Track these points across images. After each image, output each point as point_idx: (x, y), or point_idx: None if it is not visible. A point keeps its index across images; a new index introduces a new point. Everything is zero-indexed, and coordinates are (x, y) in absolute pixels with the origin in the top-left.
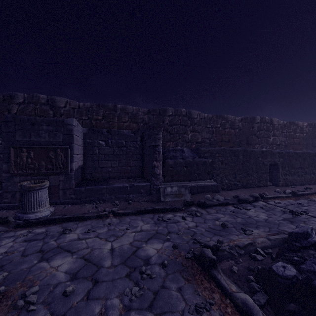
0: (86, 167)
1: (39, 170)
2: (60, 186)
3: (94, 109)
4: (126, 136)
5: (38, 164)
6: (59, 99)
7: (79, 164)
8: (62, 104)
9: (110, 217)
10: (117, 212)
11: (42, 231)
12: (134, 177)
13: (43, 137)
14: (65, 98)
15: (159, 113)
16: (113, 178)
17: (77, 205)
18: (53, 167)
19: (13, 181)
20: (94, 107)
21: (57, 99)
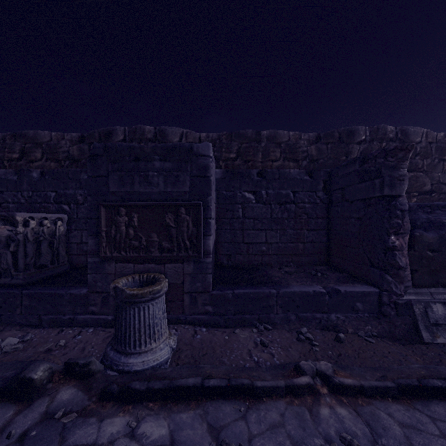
0: (220, 243)
1: (148, 252)
2: (186, 285)
3: (222, 142)
4: (294, 181)
5: (145, 240)
6: (171, 131)
7: (213, 237)
8: (175, 139)
9: (326, 400)
10: (341, 383)
11: (160, 439)
12: (309, 264)
13: (155, 183)
14: (180, 129)
15: (338, 140)
16: (270, 265)
17: (219, 329)
18: (172, 245)
19: (104, 273)
20: (222, 138)
21: (168, 131)
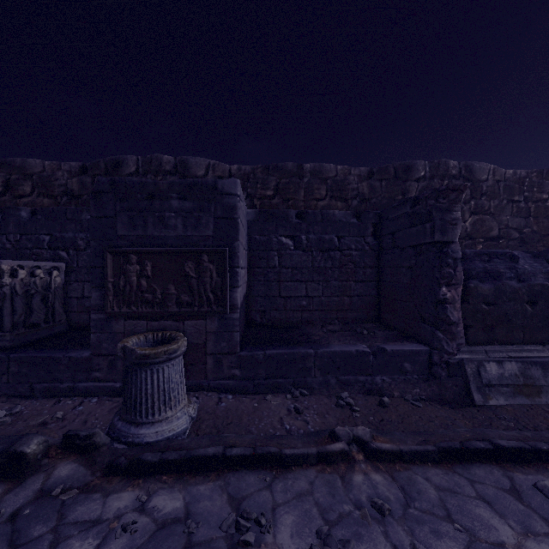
0: (252, 297)
1: (164, 306)
2: (209, 346)
3: (258, 176)
4: (339, 225)
5: (161, 292)
6: (195, 162)
7: (243, 290)
8: (200, 171)
9: (361, 467)
10: (378, 448)
11: (174, 511)
12: (357, 322)
13: (172, 226)
14: (205, 159)
15: (394, 176)
16: (311, 323)
17: (248, 396)
18: (192, 298)
19: (111, 332)
20: (257, 172)
21: (192, 161)
